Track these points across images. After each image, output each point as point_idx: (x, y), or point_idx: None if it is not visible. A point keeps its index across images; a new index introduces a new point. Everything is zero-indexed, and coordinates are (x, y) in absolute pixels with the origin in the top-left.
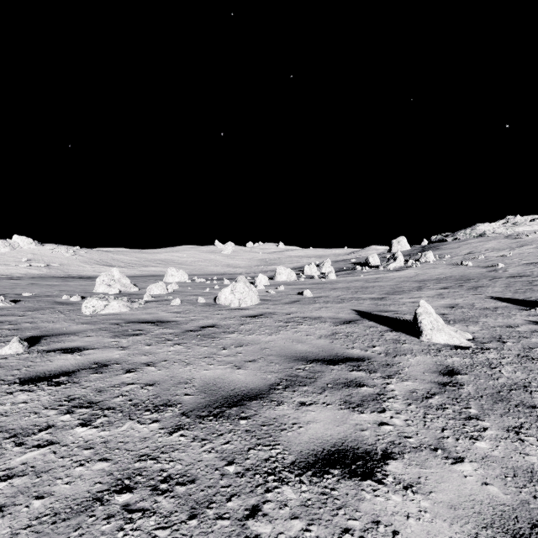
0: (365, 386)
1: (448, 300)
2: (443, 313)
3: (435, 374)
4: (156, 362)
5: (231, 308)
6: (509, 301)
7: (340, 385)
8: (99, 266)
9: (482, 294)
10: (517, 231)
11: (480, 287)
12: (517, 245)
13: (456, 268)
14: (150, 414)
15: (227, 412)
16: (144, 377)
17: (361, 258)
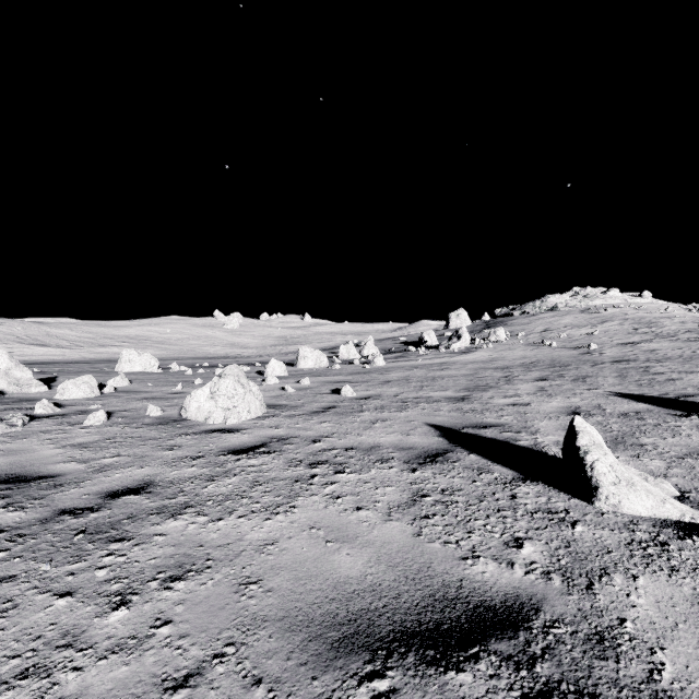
0: None
1: (560, 400)
2: None
3: None
4: None
5: (206, 430)
6: (645, 400)
7: None
8: (22, 345)
9: (598, 389)
10: (591, 305)
11: (588, 378)
12: (597, 320)
13: (539, 350)
14: None
15: None
16: None
17: (413, 336)
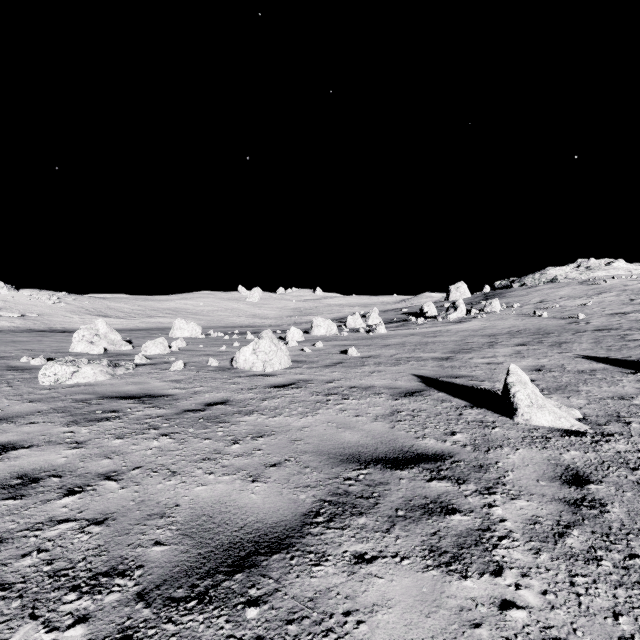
0: (456, 512)
1: (530, 360)
2: (530, 378)
3: (555, 483)
4: (123, 472)
5: (252, 374)
6: (606, 361)
7: (418, 511)
8: (91, 316)
9: (569, 352)
10: (592, 276)
11: (564, 344)
12: (595, 292)
13: (529, 319)
14: (75, 601)
15: (224, 586)
16: (92, 505)
17: (414, 307)
